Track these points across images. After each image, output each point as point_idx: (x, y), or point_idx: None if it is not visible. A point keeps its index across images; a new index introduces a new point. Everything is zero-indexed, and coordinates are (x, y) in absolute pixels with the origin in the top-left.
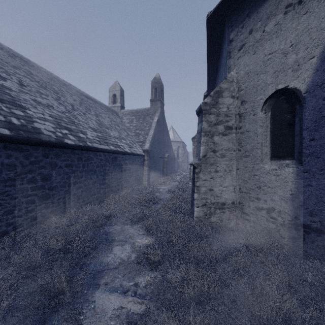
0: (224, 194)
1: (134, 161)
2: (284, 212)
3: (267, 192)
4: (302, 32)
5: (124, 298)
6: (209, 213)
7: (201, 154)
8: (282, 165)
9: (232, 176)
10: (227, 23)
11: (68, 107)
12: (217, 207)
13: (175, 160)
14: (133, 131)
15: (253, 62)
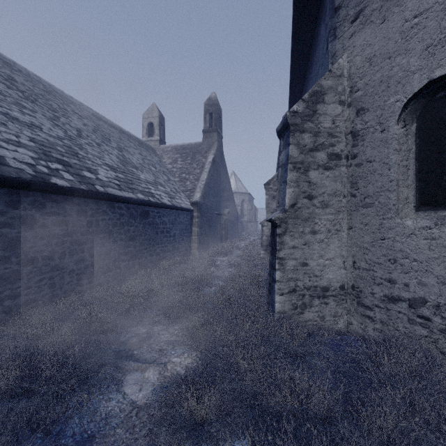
0: (326, 272)
1: (178, 219)
2: None
3: (411, 270)
4: None
5: None
6: (301, 304)
7: (287, 202)
8: (442, 220)
9: (341, 241)
10: None
11: (71, 133)
12: (315, 295)
13: (239, 219)
14: (177, 175)
15: (381, 37)
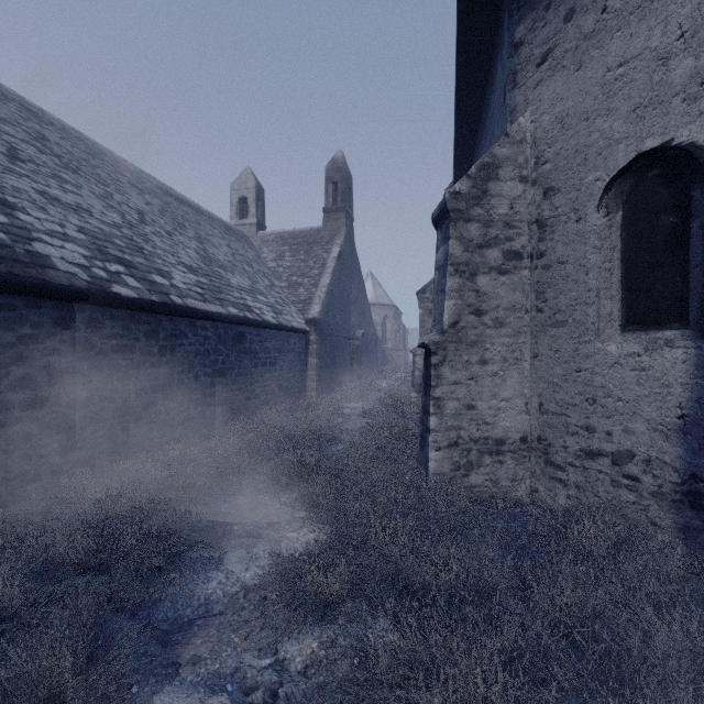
0: (502, 418)
1: (286, 345)
2: (661, 462)
3: (615, 412)
4: None
5: None
6: (466, 463)
7: (446, 320)
8: (654, 344)
9: (523, 375)
10: (508, 2)
11: (131, 217)
12: (485, 451)
13: (379, 346)
14: (284, 278)
15: (576, 89)
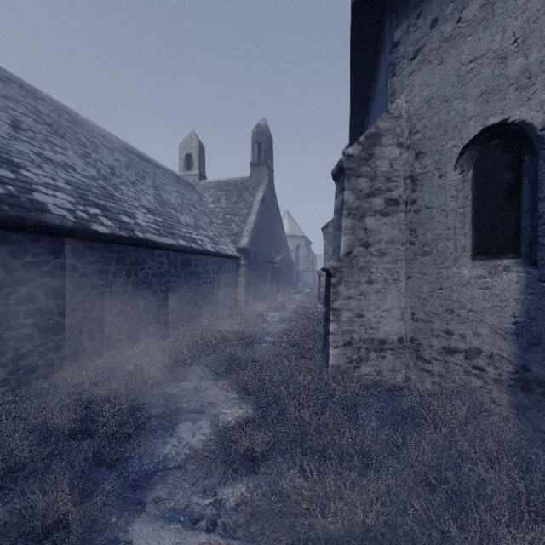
0: (384, 324)
1: (222, 268)
2: (501, 357)
3: (467, 320)
4: (537, 13)
5: (190, 537)
6: (357, 358)
7: (342, 250)
8: (495, 269)
9: (399, 292)
10: (389, 11)
11: (104, 171)
12: (371, 348)
13: (293, 268)
14: (220, 216)
15: (439, 78)
